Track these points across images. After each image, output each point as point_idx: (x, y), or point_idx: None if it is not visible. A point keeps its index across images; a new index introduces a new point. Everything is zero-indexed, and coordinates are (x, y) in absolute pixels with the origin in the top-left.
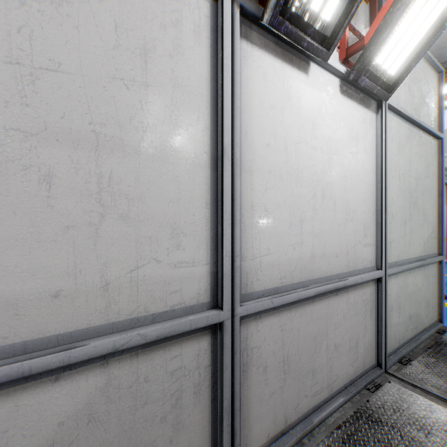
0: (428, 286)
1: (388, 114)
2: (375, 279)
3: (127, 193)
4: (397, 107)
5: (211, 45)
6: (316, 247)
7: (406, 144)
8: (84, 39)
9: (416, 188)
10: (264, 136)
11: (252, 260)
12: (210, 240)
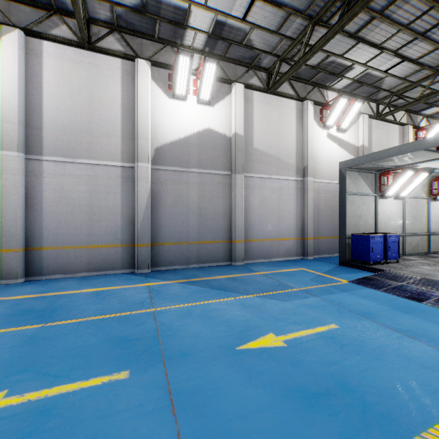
0: None
1: None
2: None
3: (421, 221)
4: None
5: (426, 204)
6: (437, 227)
7: None
8: (419, 208)
9: None
10: (431, 212)
11: (429, 228)
12: (426, 225)
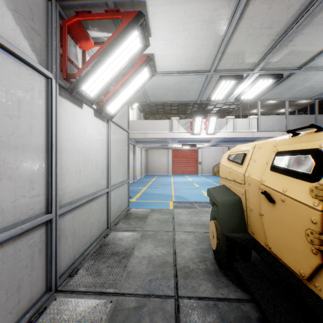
0: (125, 192)
1: (111, 123)
2: (106, 192)
3: (12, 167)
4: (114, 121)
5: (46, 98)
6: (85, 182)
7: (117, 135)
8: None
9: (121, 153)
10: (66, 136)
11: (61, 191)
12: (45, 184)
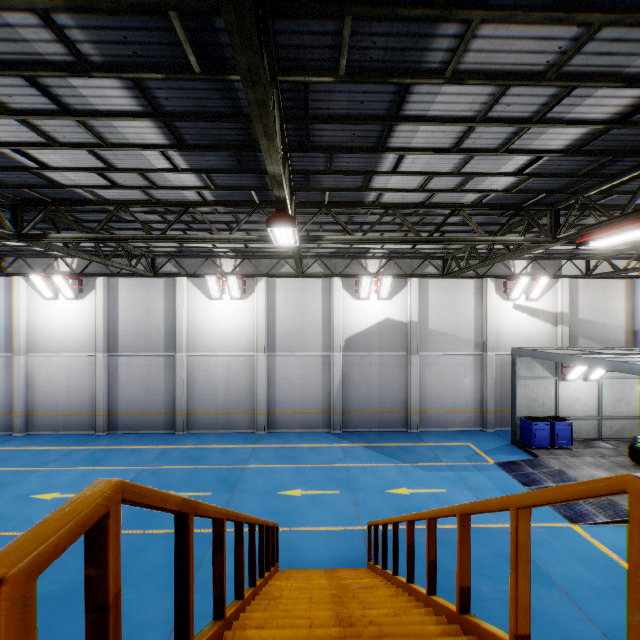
0: None
1: None
2: None
3: (629, 403)
4: None
5: (638, 384)
6: None
7: None
8: (625, 389)
9: None
10: None
11: None
12: (638, 408)
